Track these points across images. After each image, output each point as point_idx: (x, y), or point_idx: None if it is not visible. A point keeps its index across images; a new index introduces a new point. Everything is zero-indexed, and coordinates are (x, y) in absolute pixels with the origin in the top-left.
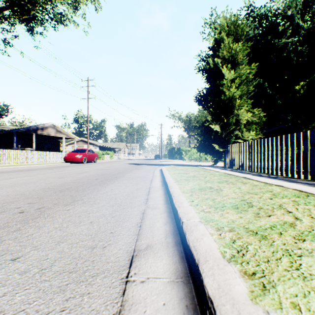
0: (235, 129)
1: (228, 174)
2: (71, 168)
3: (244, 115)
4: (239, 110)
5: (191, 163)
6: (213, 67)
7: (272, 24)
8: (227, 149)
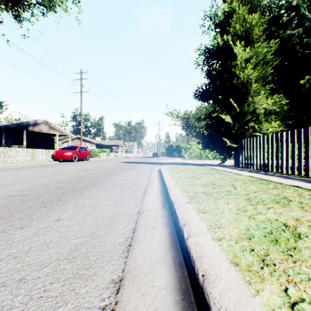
0: (250, 120)
1: (263, 180)
2: (51, 167)
3: (262, 103)
4: (257, 97)
5: (192, 161)
6: (222, 45)
7: (277, 15)
8: (241, 145)
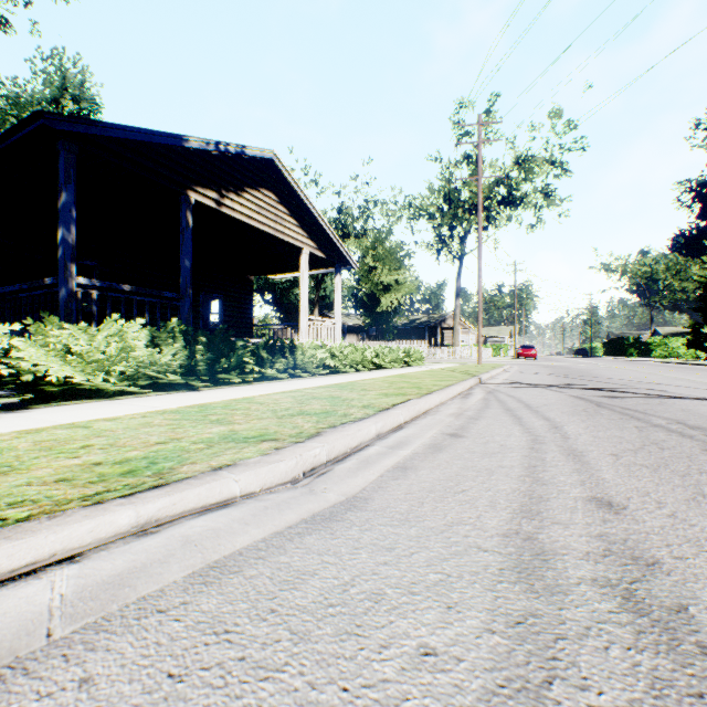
0: None
1: None
2: None
3: None
4: None
5: None
6: (703, 280)
7: None
8: None
